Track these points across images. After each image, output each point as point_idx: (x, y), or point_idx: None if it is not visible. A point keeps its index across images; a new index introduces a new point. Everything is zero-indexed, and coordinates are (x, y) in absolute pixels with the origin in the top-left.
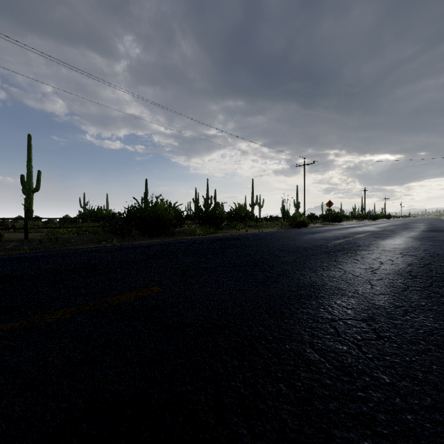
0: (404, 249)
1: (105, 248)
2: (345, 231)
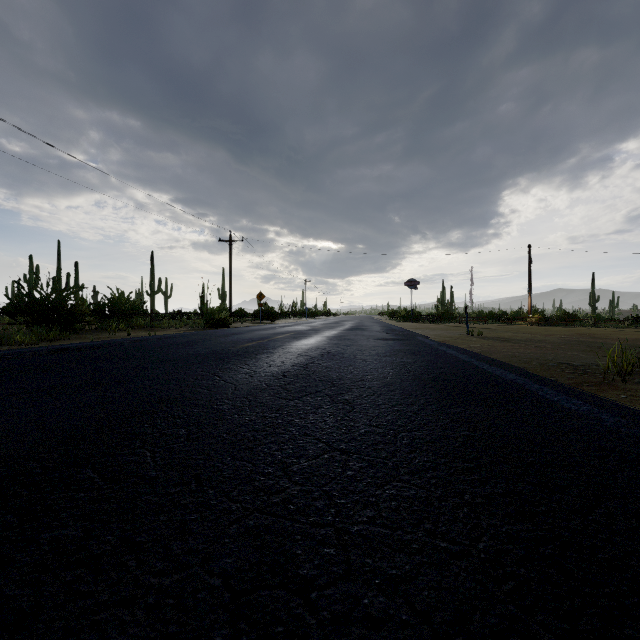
0: (307, 349)
1: None
2: (270, 331)
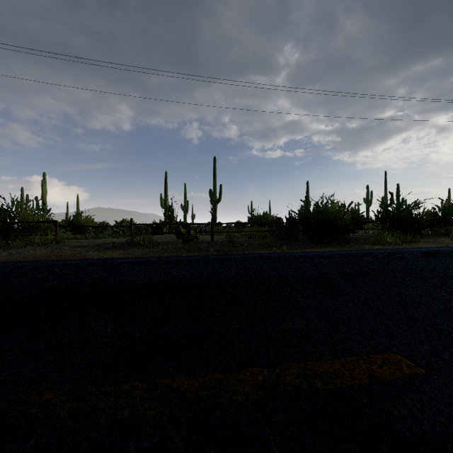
0: None
1: (277, 255)
2: None
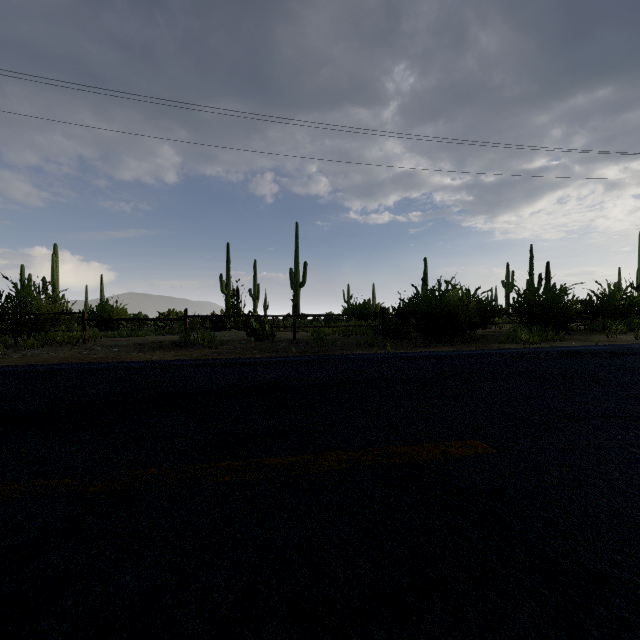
0: None
1: (377, 355)
2: None
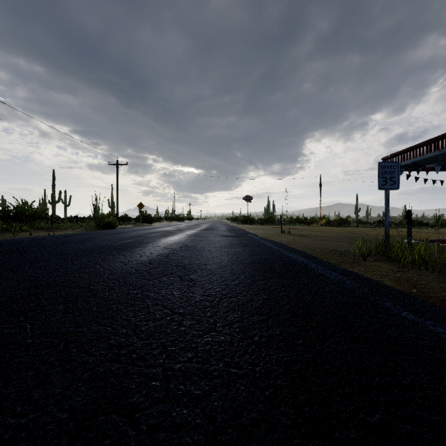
0: (171, 244)
1: None
2: (146, 231)
